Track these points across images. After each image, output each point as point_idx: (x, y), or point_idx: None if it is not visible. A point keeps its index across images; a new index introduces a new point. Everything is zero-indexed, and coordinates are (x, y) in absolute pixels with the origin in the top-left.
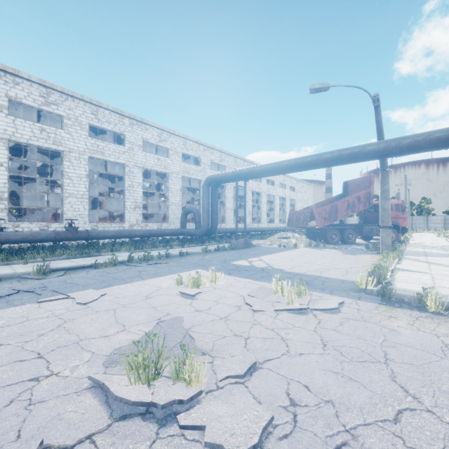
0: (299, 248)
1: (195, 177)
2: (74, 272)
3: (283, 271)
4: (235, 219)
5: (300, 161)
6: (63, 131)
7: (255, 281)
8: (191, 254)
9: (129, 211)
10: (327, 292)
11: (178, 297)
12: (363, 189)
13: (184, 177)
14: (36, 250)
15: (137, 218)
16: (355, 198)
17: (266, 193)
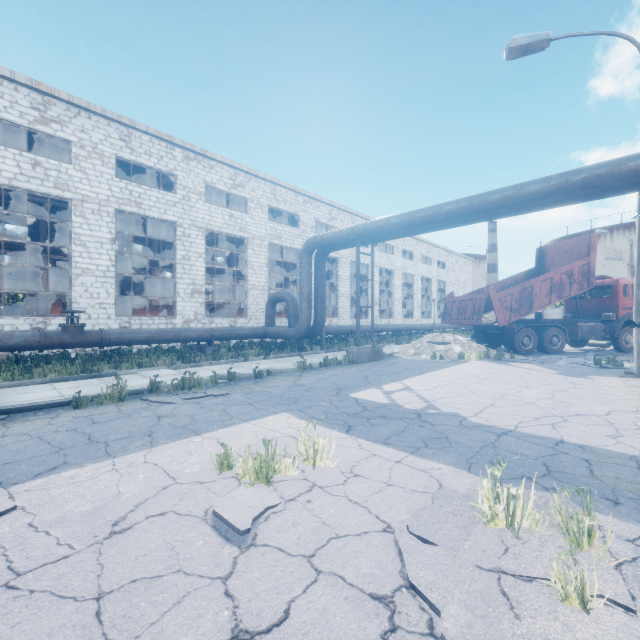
0: (469, 361)
1: (290, 246)
2: (25, 418)
3: (466, 421)
4: (353, 312)
5: (479, 201)
6: (72, 167)
7: (413, 458)
8: (277, 373)
9: (183, 298)
10: (637, 514)
11: (202, 533)
12: (574, 258)
13: (272, 244)
14: (7, 365)
15: (195, 310)
16: (563, 275)
17: (401, 271)
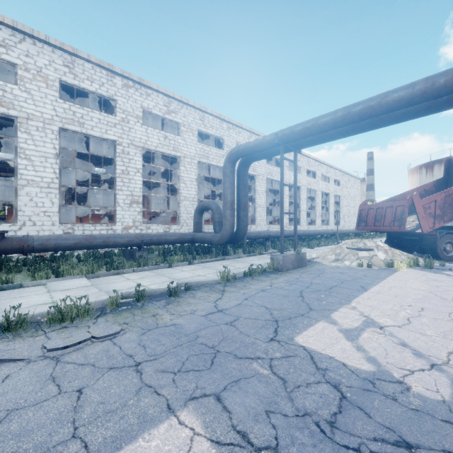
0: (399, 269)
1: (216, 164)
2: None
3: None
4: (267, 220)
5: (445, 79)
6: (17, 87)
7: None
8: (198, 285)
9: (122, 208)
10: None
11: None
12: None
13: (201, 163)
14: None
15: (134, 217)
16: None
17: (306, 187)
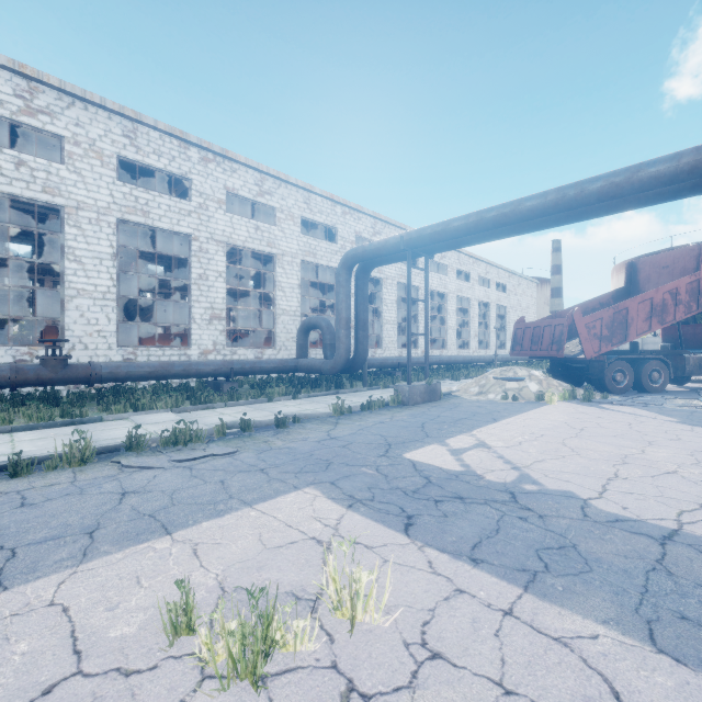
0: (551, 402)
1: (326, 264)
2: None
3: (591, 508)
4: (399, 342)
5: (574, 192)
6: (64, 167)
7: (533, 603)
8: (307, 418)
9: (199, 325)
10: None
11: None
12: (677, 274)
13: (305, 262)
14: None
15: (214, 339)
16: (666, 294)
17: (455, 294)
